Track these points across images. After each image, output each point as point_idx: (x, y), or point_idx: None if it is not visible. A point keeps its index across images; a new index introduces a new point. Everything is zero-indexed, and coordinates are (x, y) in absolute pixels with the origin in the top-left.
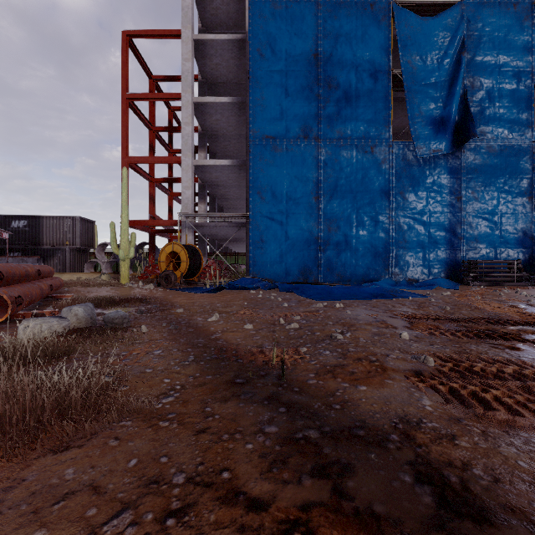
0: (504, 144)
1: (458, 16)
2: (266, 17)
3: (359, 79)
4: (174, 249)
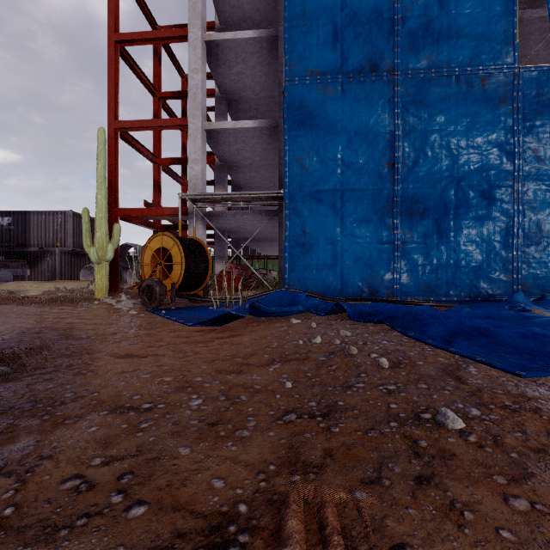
0: None
1: None
2: None
3: None
4: (162, 244)
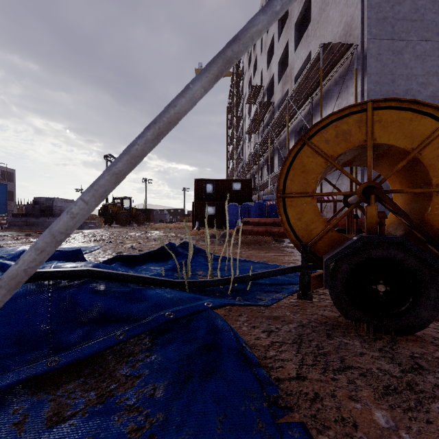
0: None
1: None
2: None
3: None
4: None
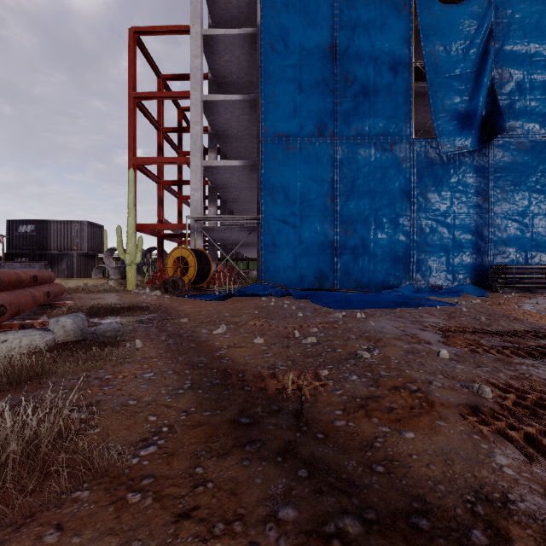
0: (536, 139)
1: (485, 2)
2: (278, 9)
3: (377, 73)
4: (181, 254)
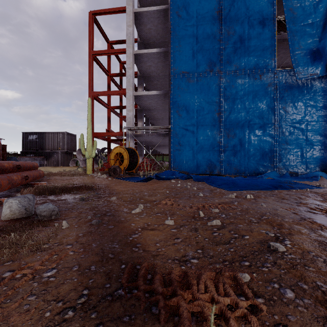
0: None
1: None
2: None
3: (250, 26)
4: (119, 151)
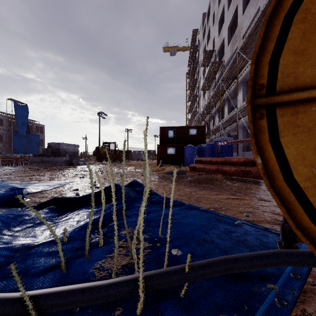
0: None
1: None
2: None
3: None
4: None
